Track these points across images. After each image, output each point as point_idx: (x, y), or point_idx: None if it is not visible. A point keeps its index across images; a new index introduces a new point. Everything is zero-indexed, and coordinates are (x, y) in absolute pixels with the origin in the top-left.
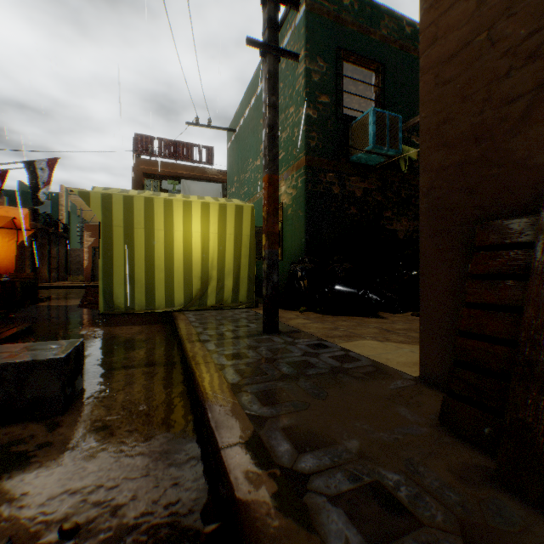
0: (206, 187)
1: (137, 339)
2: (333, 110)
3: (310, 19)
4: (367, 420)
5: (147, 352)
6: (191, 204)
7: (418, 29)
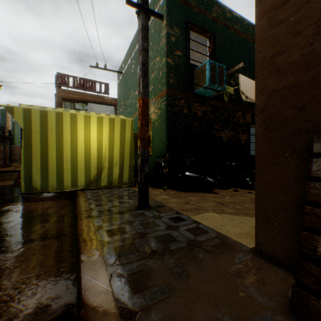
0: (104, 108)
1: (47, 213)
2: (184, 61)
3: (169, 1)
4: (226, 307)
5: (51, 225)
6: (90, 117)
7: (234, 15)
